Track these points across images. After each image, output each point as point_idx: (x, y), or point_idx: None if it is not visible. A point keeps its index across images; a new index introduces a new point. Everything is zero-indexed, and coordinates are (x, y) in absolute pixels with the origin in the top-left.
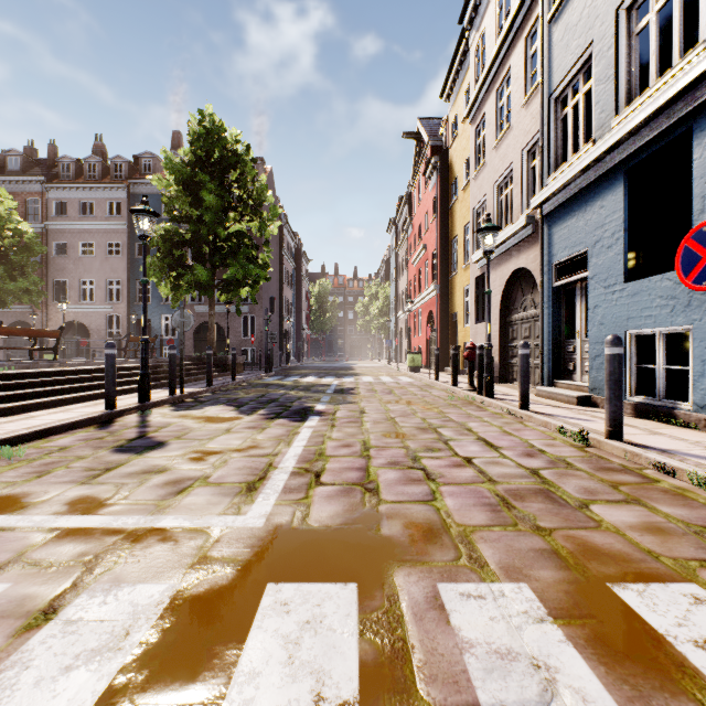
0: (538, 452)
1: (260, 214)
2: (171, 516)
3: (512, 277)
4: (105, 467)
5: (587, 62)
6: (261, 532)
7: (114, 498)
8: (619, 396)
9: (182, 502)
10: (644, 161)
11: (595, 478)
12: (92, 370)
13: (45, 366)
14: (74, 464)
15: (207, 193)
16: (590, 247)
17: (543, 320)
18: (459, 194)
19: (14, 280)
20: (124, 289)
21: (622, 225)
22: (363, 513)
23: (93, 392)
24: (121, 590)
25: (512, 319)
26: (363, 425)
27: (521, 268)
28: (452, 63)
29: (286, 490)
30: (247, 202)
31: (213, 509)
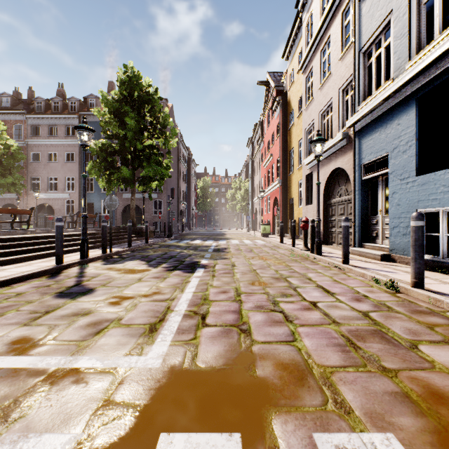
0: (364, 297)
1: (165, 133)
2: (87, 357)
3: (331, 174)
4: (45, 310)
5: (387, 26)
6: (158, 373)
7: (45, 338)
8: (422, 256)
9: (98, 342)
10: (430, 91)
11: (413, 320)
12: (50, 236)
13: (21, 233)
14: (23, 308)
15: (129, 119)
16: (390, 152)
17: (355, 202)
18: (295, 120)
19: (4, 177)
20: (76, 183)
21: (414, 136)
22: (240, 353)
23: (49, 251)
24: (27, 442)
25: (331, 202)
26: (234, 275)
27: (338, 168)
28: (290, 34)
29: (179, 331)
30: (156, 126)
31: (121, 349)
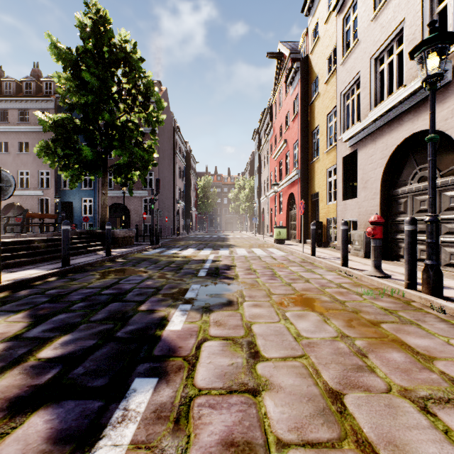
0: None
1: (147, 106)
2: None
3: (400, 146)
4: None
5: None
6: None
7: None
8: None
9: None
10: None
11: None
12: None
13: None
14: None
15: (89, 75)
16: None
17: None
18: (320, 89)
19: None
20: (52, 178)
21: None
22: None
23: None
24: None
25: (398, 192)
26: None
27: (416, 134)
28: None
29: None
30: (135, 95)
31: None
